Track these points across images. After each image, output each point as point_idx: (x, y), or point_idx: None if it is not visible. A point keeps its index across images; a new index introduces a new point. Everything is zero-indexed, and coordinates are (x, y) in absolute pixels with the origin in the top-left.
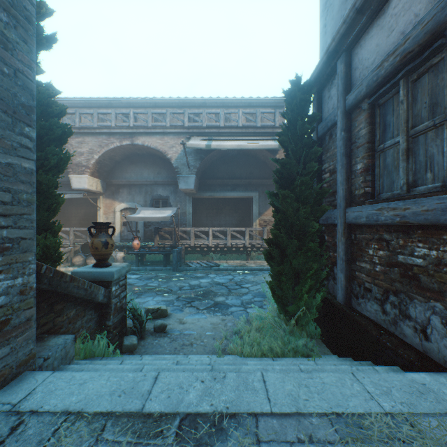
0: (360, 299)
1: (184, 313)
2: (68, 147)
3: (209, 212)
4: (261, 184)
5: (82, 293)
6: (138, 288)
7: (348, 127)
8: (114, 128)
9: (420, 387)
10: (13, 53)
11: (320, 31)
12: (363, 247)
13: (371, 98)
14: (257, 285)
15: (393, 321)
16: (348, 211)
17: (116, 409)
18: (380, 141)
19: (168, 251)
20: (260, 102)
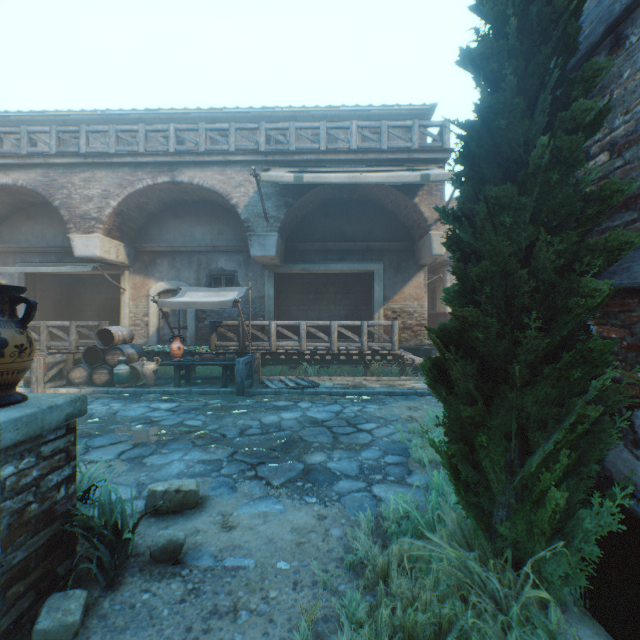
0: None
1: (236, 495)
2: (67, 187)
3: (302, 298)
4: (388, 250)
5: None
6: (163, 431)
7: None
8: (142, 156)
9: None
10: None
11: None
12: None
13: None
14: (387, 425)
15: None
16: None
17: None
18: None
19: (231, 361)
20: (385, 114)
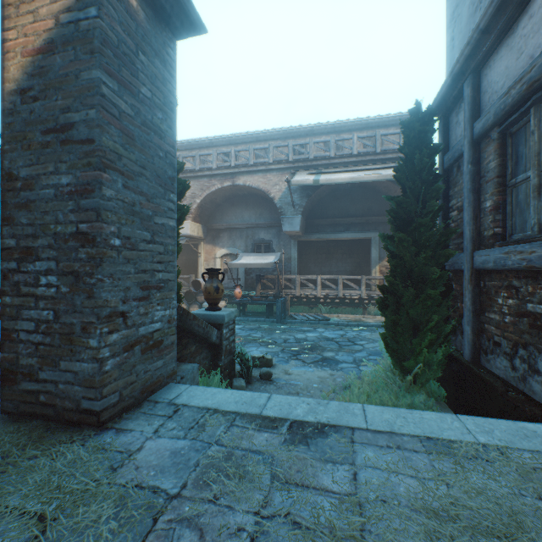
0: (489, 355)
1: (289, 365)
2: None
3: (317, 257)
4: (382, 222)
5: (201, 331)
6: (241, 338)
7: (476, 159)
8: (215, 170)
9: (528, 433)
10: (165, 140)
11: (447, 44)
12: (492, 296)
13: (500, 127)
14: (374, 343)
15: (522, 377)
16: (475, 255)
17: (241, 411)
18: (512, 175)
19: (271, 301)
20: (380, 121)
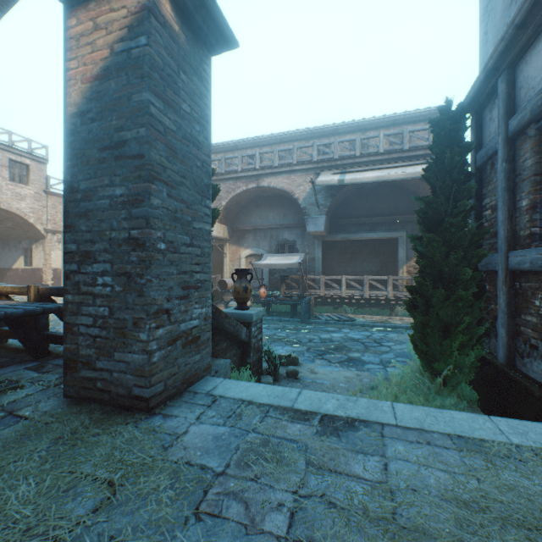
0: (525, 358)
1: (314, 364)
2: None
3: (341, 257)
4: (410, 221)
5: (231, 329)
6: (267, 337)
7: (511, 156)
8: (240, 172)
9: None
10: (201, 150)
11: (479, 38)
12: (528, 297)
13: (537, 124)
14: (401, 344)
15: None
16: (510, 256)
17: (274, 403)
18: None
19: (295, 301)
20: (408, 117)
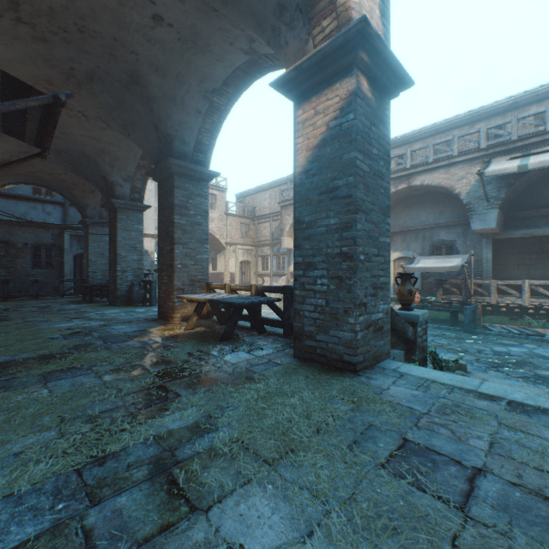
0: None
1: (487, 374)
2: None
3: (521, 258)
4: None
5: (400, 326)
6: None
7: None
8: None
9: None
10: (383, 180)
11: None
12: None
13: None
14: None
15: None
16: None
17: (457, 385)
18: None
19: (456, 308)
20: None
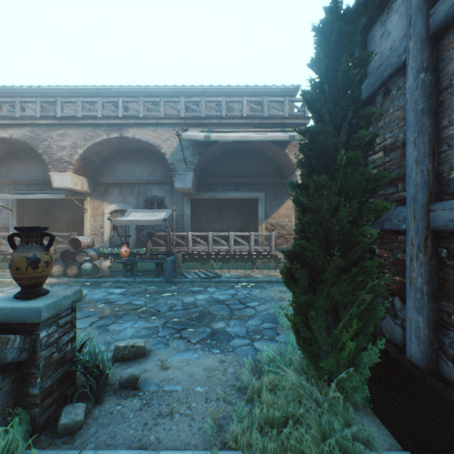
0: None
1: (169, 349)
2: (48, 140)
3: (209, 215)
4: (268, 183)
5: None
6: (118, 308)
7: (434, 63)
8: (100, 119)
9: None
10: None
11: None
12: None
13: None
14: (265, 303)
15: None
16: (435, 209)
17: None
18: None
19: (161, 260)
20: (266, 91)
